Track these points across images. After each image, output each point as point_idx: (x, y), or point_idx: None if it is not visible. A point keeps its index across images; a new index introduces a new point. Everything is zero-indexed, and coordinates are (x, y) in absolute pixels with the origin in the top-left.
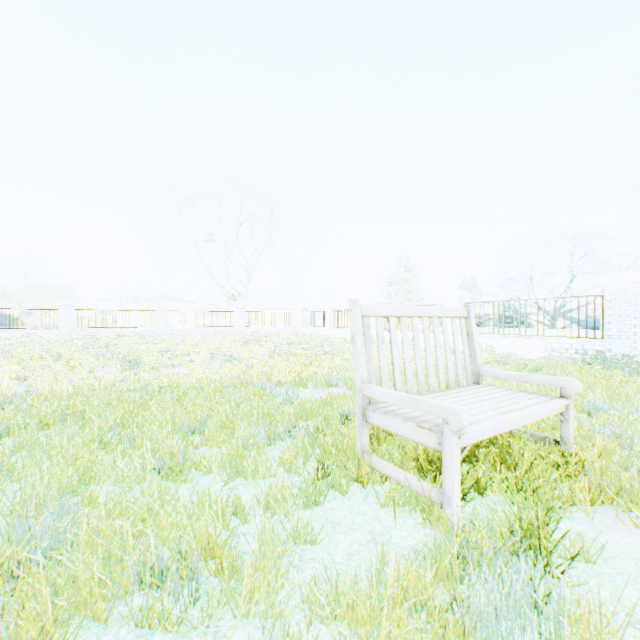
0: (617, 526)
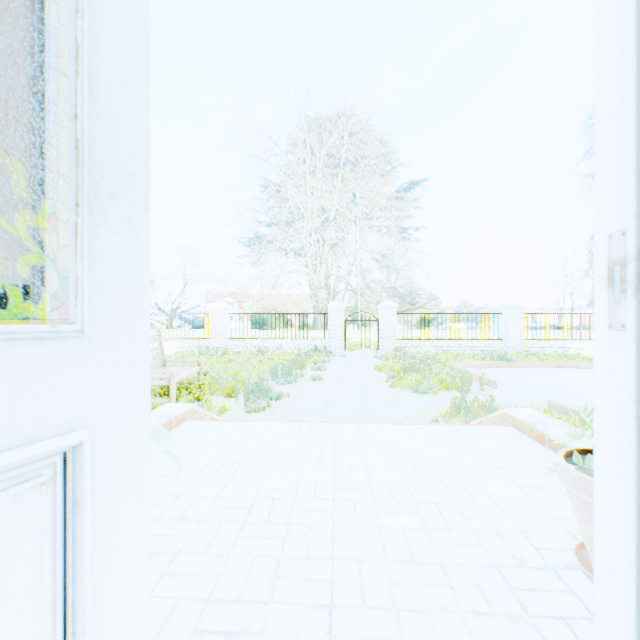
0: (215, 397)
